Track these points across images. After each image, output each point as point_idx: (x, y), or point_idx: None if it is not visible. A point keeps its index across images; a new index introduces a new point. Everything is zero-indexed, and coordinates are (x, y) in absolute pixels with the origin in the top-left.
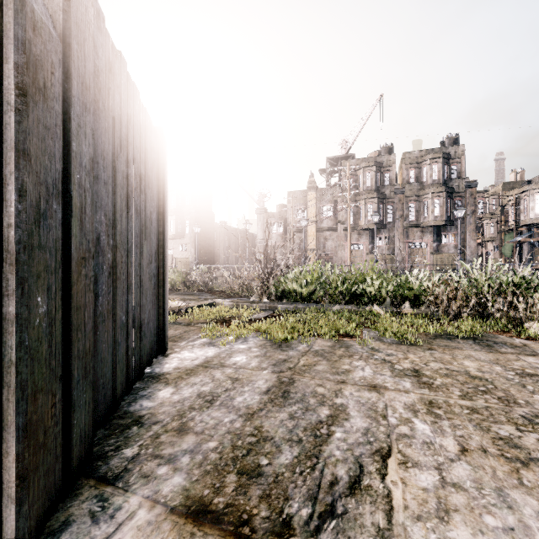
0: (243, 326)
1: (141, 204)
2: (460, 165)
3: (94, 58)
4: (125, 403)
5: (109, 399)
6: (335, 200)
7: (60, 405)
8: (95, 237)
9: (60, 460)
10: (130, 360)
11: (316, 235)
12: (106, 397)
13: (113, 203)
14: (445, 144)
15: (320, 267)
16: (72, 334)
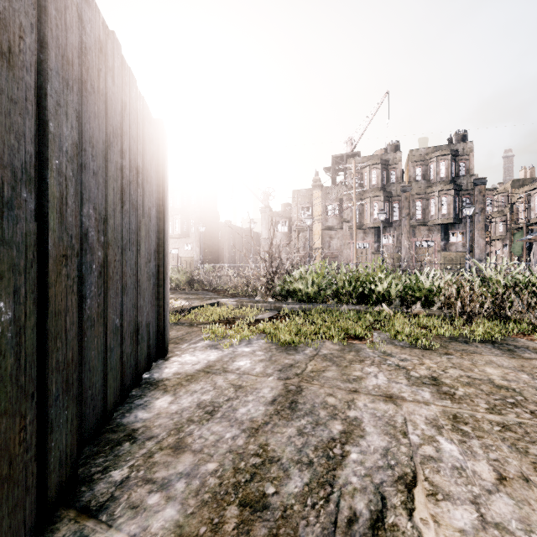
0: (248, 327)
1: (139, 198)
2: (468, 162)
3: (81, 33)
4: (119, 414)
5: (100, 411)
6: (340, 199)
7: (32, 427)
8: (82, 233)
9: (32, 491)
10: (125, 367)
11: (321, 234)
12: (96, 409)
13: (104, 196)
14: (453, 141)
15: (326, 266)
16: (48, 344)
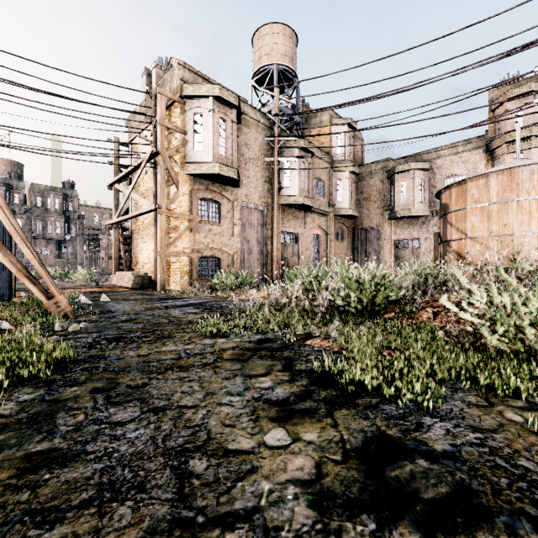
0: None
1: None
2: (75, 203)
3: None
4: None
5: None
6: None
7: None
8: None
9: None
10: None
11: None
12: None
13: None
14: (66, 185)
15: None
16: None
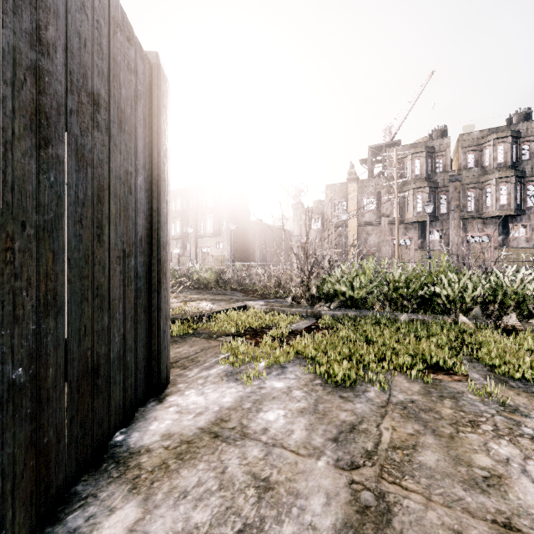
0: (279, 342)
1: (98, 149)
2: (533, 144)
3: None
4: None
5: None
6: (378, 192)
7: None
8: None
9: None
10: (49, 452)
11: (356, 230)
12: None
13: None
14: (513, 121)
15: (374, 264)
16: None
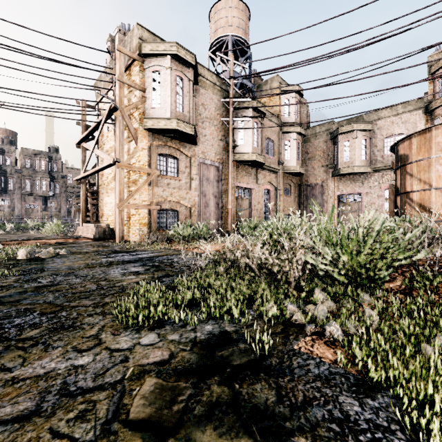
0: None
1: None
2: (59, 165)
3: None
4: None
5: None
6: None
7: None
8: None
9: None
10: None
11: None
12: None
13: None
14: (51, 150)
15: None
16: None
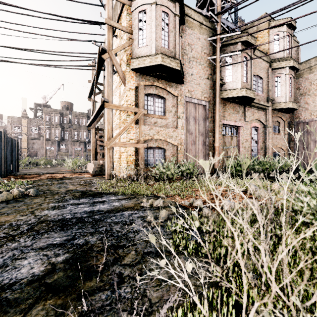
0: None
1: None
2: None
3: None
4: None
5: None
6: (39, 125)
7: None
8: None
9: None
10: None
11: (27, 141)
12: None
13: None
14: (89, 111)
15: (28, 158)
16: None
